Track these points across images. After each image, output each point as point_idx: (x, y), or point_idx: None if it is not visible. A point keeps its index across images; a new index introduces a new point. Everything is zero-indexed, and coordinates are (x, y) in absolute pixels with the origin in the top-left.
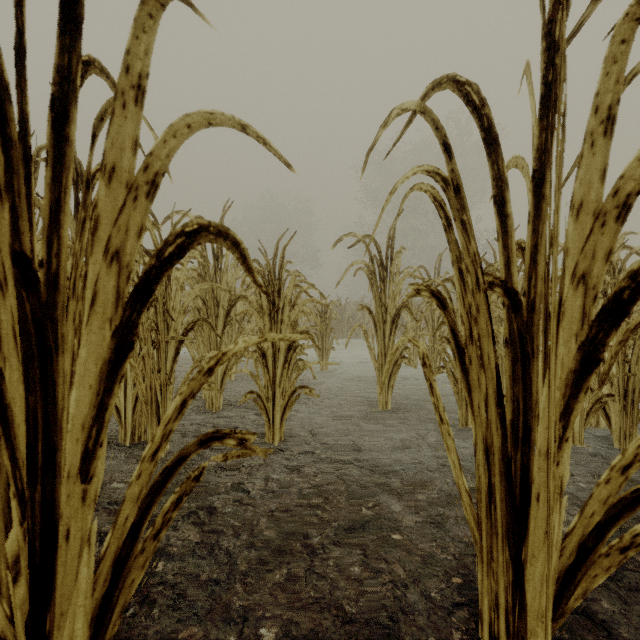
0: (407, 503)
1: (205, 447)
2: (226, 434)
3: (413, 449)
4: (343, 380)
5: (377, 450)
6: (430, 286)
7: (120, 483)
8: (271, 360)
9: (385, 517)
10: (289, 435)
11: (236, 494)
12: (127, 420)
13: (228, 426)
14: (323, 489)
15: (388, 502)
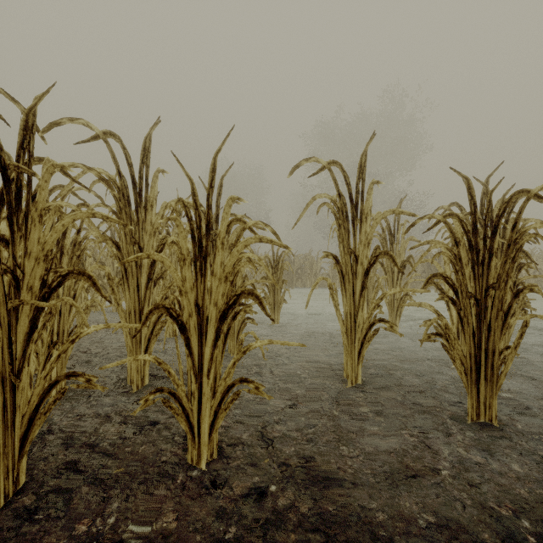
0: None
1: None
2: None
3: (423, 480)
4: (297, 337)
5: (366, 483)
6: None
7: None
8: (196, 334)
9: None
10: (227, 441)
11: None
12: None
13: (143, 420)
14: None
15: None
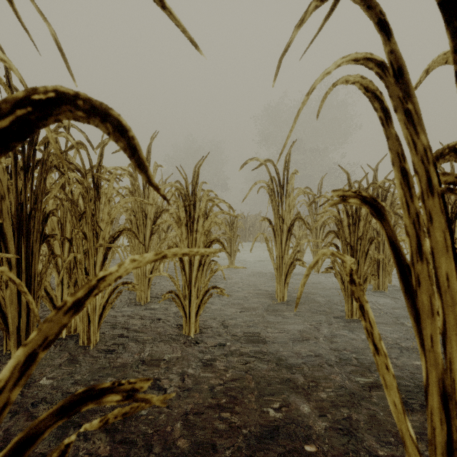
0: (313, 403)
1: (69, 415)
2: (105, 389)
3: (310, 341)
4: (247, 275)
5: (279, 342)
6: (360, 191)
7: (46, 379)
8: (187, 264)
9: (294, 421)
10: (203, 326)
11: (152, 392)
12: None
13: (152, 318)
14: (233, 386)
15: (295, 402)
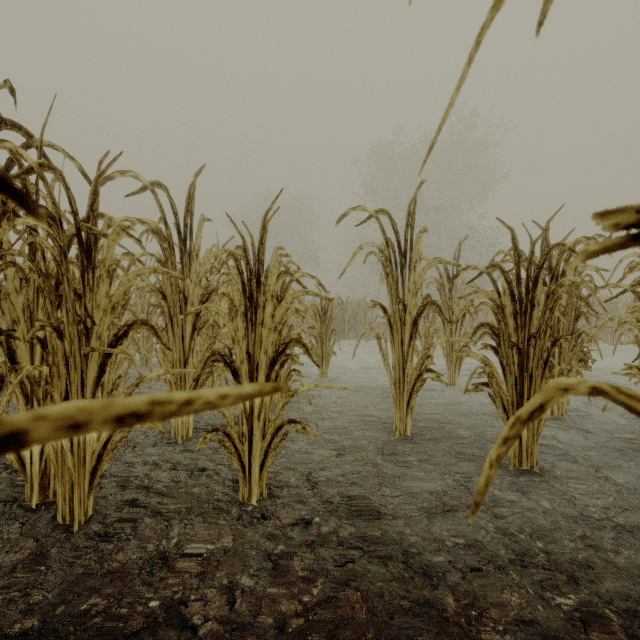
0: None
1: None
2: None
3: (457, 513)
4: (346, 391)
5: (404, 516)
6: None
7: None
8: (247, 380)
9: None
10: (275, 484)
11: (167, 635)
12: (33, 469)
13: (192, 467)
14: (323, 619)
15: None
